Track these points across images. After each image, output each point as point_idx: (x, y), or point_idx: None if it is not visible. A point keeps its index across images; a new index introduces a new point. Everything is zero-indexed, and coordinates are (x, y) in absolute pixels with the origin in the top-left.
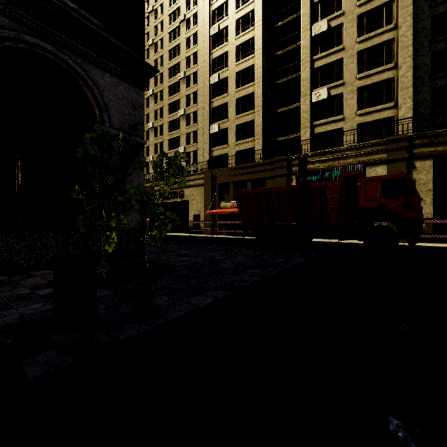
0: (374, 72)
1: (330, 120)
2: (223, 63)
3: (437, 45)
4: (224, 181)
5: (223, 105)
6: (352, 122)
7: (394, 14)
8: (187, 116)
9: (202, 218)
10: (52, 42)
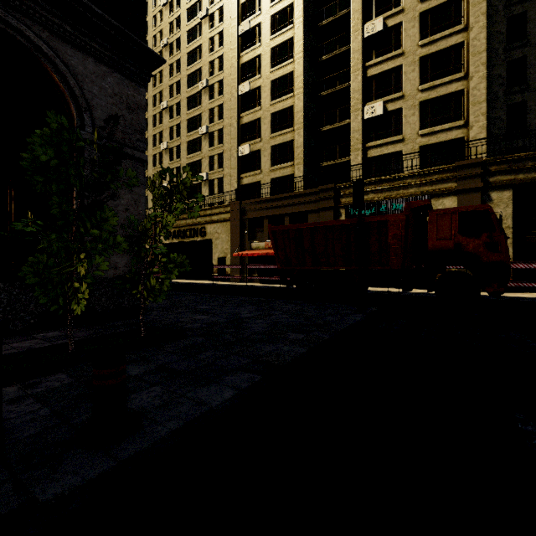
0: (440, 83)
1: (386, 141)
2: (255, 70)
3: (514, 52)
4: (256, 216)
5: (255, 122)
6: (413, 144)
7: (464, 12)
8: (210, 136)
9: (229, 261)
10: (1, 2)
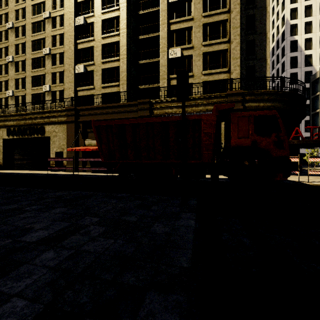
0: (215, 42)
1: None
2: (89, 9)
3: (249, 36)
4: (89, 119)
5: (89, 48)
6: (199, 79)
7: (227, 1)
8: (53, 57)
9: (66, 155)
10: None
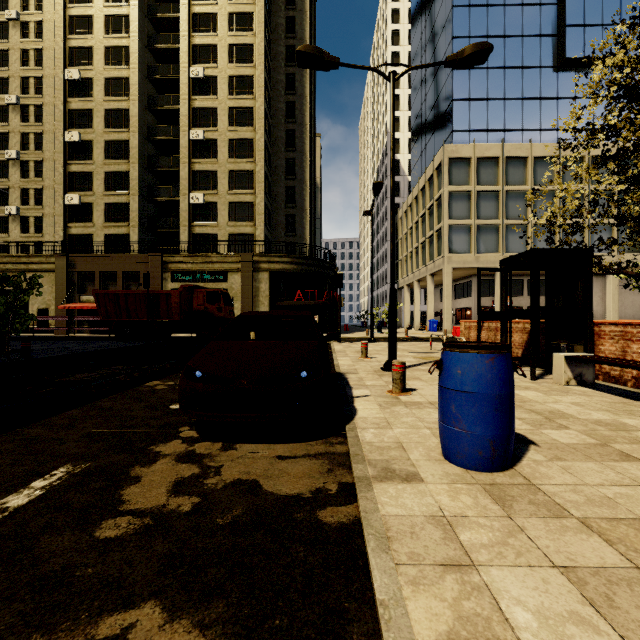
0: (241, 193)
1: (207, 224)
2: (87, 121)
3: (289, 182)
4: (87, 270)
5: (86, 173)
6: (225, 231)
7: (254, 151)
8: (23, 164)
9: (53, 313)
10: None
